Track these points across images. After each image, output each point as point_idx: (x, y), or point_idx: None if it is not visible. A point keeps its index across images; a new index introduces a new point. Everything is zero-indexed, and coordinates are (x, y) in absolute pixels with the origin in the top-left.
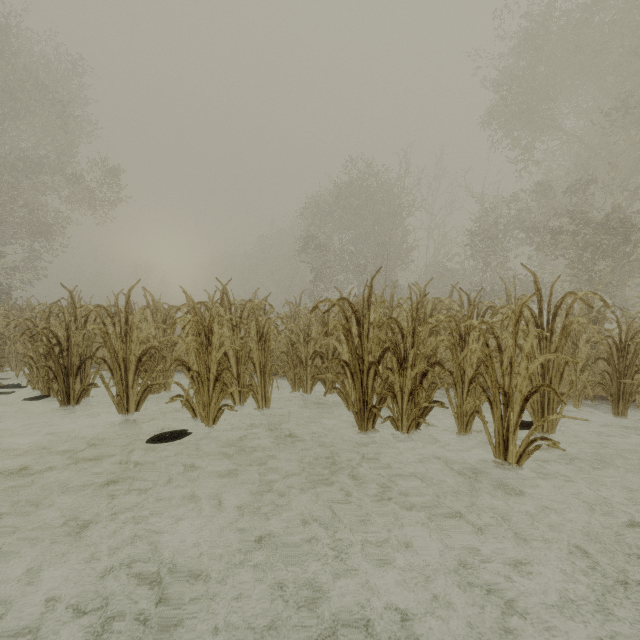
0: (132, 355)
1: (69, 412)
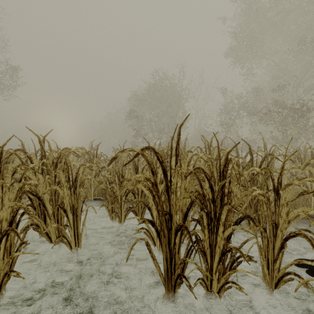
0: None
1: None
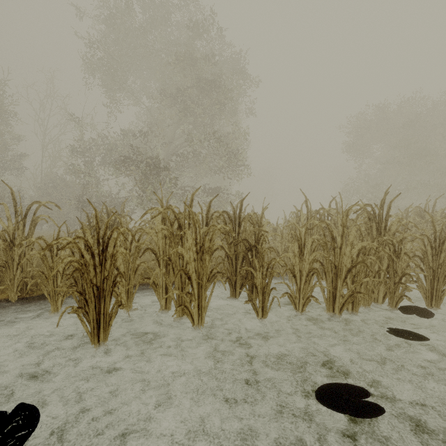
0: None
1: None
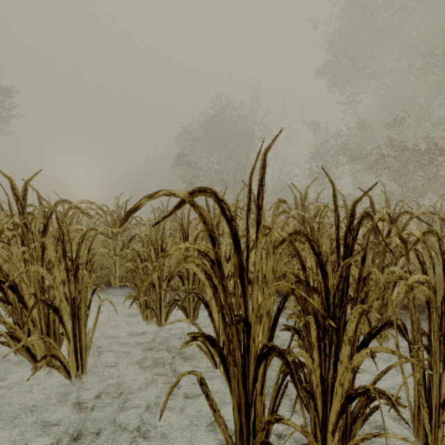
0: None
1: None
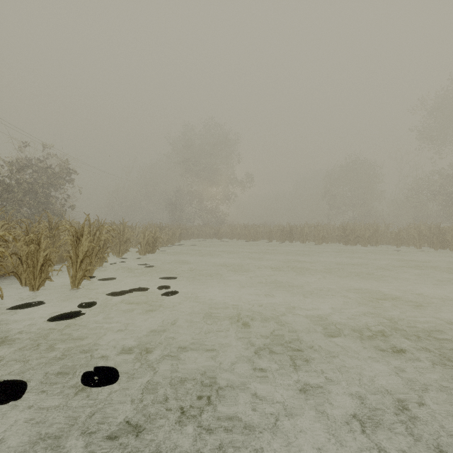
0: (304, 234)
1: (291, 244)
